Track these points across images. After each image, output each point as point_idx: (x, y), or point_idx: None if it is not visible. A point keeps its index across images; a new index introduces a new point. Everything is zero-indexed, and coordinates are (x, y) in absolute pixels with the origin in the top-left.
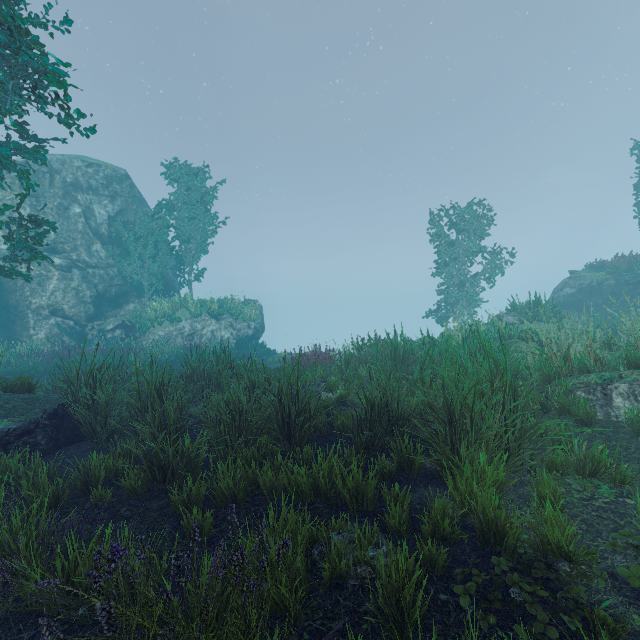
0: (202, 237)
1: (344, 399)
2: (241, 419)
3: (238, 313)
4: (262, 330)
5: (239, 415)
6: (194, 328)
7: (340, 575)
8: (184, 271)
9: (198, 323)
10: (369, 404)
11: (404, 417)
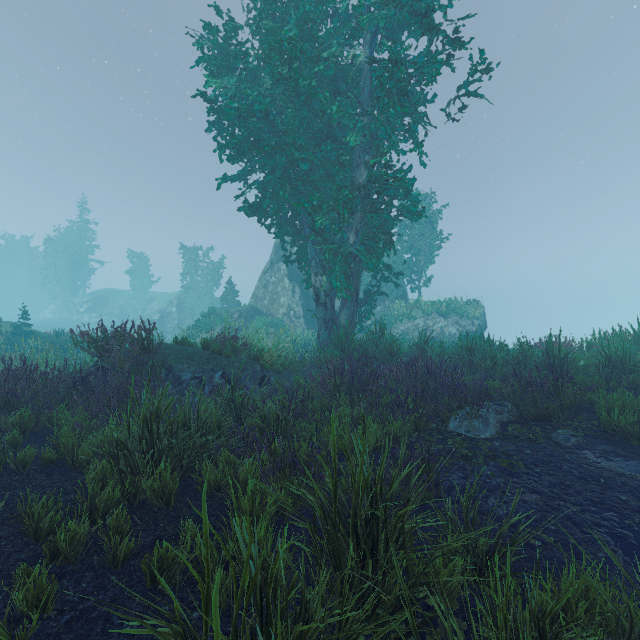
0: (429, 249)
1: (587, 366)
2: (526, 360)
3: (462, 312)
4: (484, 327)
5: (526, 358)
6: (426, 324)
7: (591, 403)
8: (414, 279)
9: (429, 320)
10: (607, 357)
11: (634, 367)
